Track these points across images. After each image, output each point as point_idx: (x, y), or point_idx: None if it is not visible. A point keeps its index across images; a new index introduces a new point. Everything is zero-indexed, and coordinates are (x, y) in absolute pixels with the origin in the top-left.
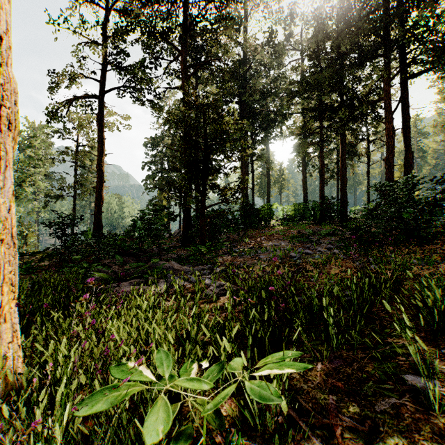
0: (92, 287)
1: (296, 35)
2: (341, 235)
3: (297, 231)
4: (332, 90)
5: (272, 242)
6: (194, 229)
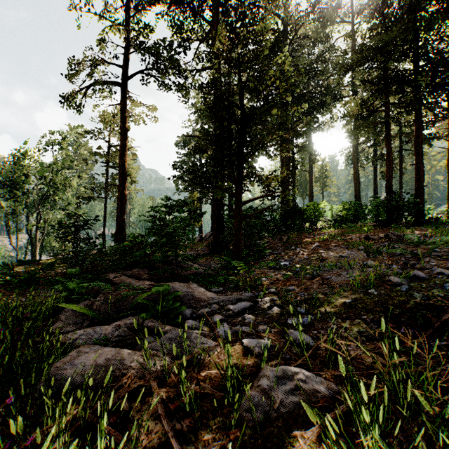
0: (44, 338)
1: (345, 6)
2: (446, 243)
3: (364, 236)
4: (403, 53)
5: (334, 251)
6: (226, 233)
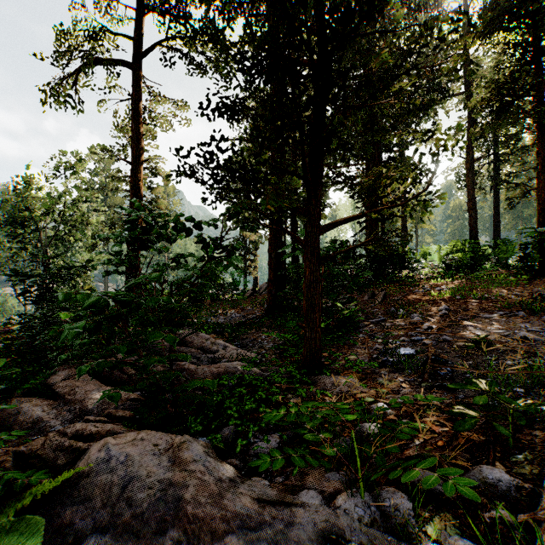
0: None
1: None
2: None
3: (532, 294)
4: None
5: (496, 324)
6: (288, 287)
